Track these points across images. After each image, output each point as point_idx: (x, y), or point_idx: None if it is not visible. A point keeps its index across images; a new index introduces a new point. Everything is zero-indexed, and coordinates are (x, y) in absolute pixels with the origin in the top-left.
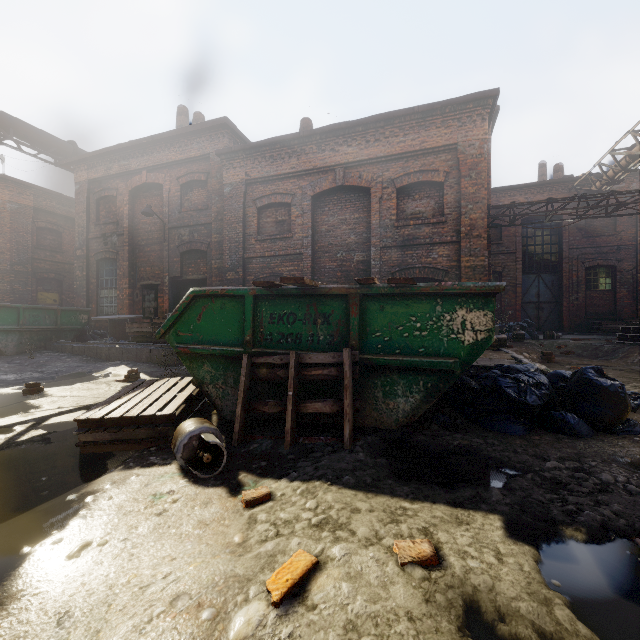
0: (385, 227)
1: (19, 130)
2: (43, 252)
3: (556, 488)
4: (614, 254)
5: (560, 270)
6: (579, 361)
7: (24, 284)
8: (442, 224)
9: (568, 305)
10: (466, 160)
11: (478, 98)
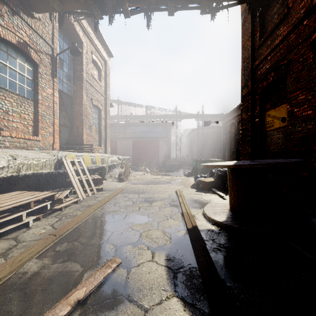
0: None
1: (210, 116)
2: (219, 142)
3: None
4: None
5: None
6: None
7: (215, 151)
8: None
9: None
10: None
11: None
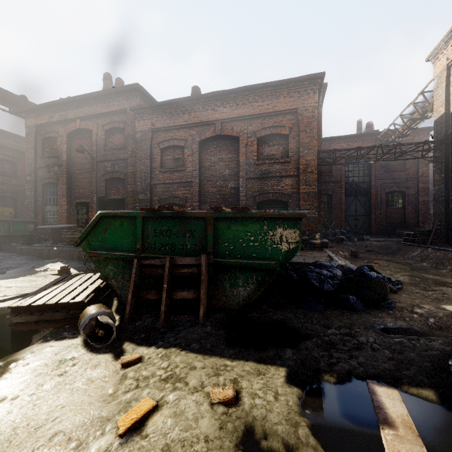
0: (249, 164)
1: None
2: (1, 177)
3: (329, 347)
4: (404, 183)
5: (370, 194)
6: (375, 257)
7: None
8: (287, 163)
9: (375, 217)
10: (303, 120)
11: (311, 78)
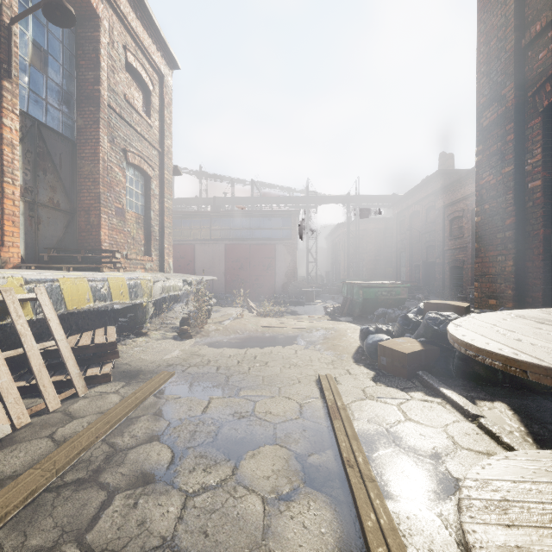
0: None
1: (372, 200)
2: (388, 248)
3: (345, 321)
4: None
5: None
6: None
7: (380, 265)
8: None
9: None
10: None
11: None
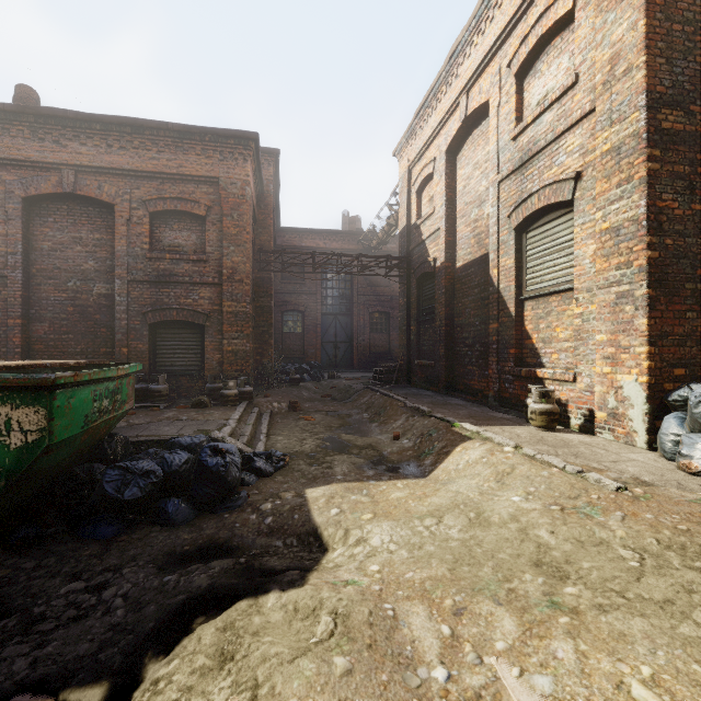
0: (135, 256)
1: None
2: None
3: (18, 634)
4: (389, 303)
5: (352, 313)
6: (322, 407)
7: None
8: (204, 263)
9: (357, 345)
10: (228, 198)
11: (238, 136)
